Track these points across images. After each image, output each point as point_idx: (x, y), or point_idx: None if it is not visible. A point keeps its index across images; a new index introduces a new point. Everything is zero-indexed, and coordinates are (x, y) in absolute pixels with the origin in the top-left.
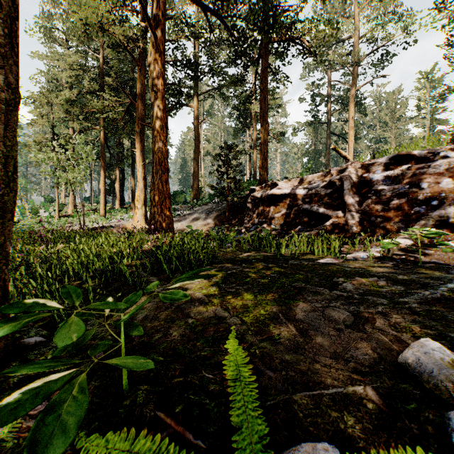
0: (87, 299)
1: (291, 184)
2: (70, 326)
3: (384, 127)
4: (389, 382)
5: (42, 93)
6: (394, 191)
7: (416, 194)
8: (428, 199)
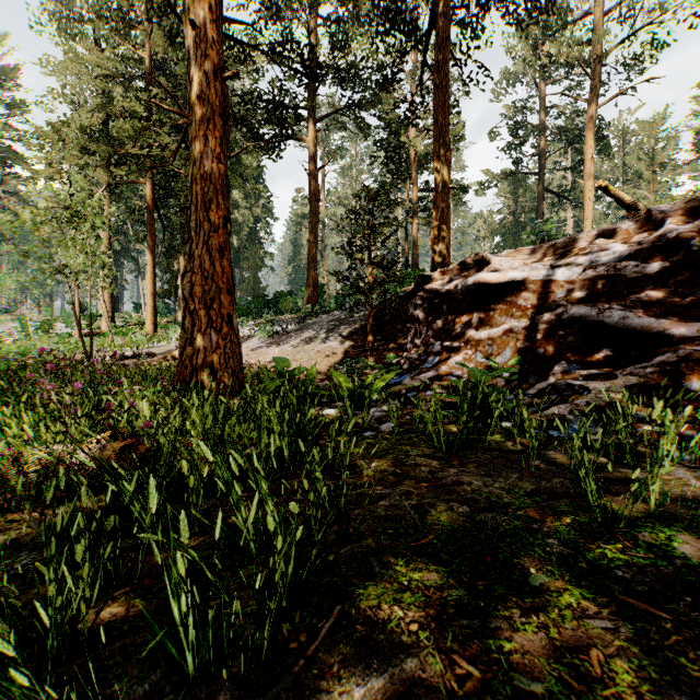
0: None
1: (525, 258)
2: None
3: (634, 181)
4: None
5: (49, 123)
6: None
7: None
8: None
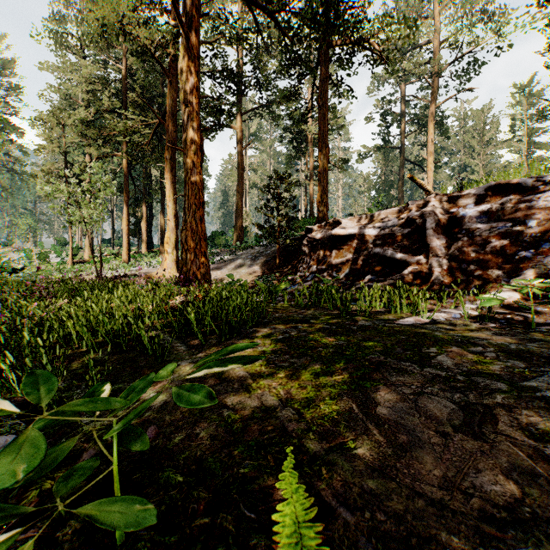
0: (90, 374)
1: (358, 222)
2: (19, 450)
3: (470, 152)
4: (548, 544)
5: (52, 112)
6: (491, 230)
7: (521, 234)
8: (537, 241)
